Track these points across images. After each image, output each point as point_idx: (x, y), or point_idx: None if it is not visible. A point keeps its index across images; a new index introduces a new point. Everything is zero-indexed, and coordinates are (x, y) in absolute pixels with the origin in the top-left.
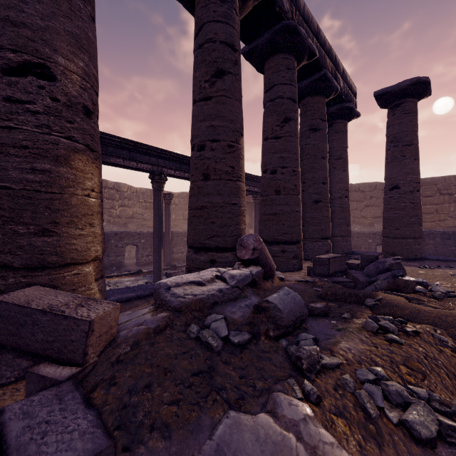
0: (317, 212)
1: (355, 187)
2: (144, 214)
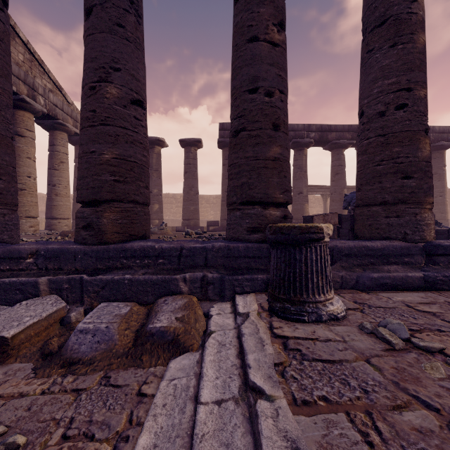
0: None
1: None
2: (322, 211)
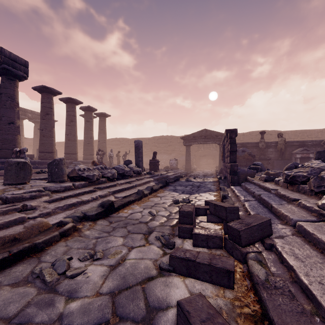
0: None
1: (78, 141)
2: None
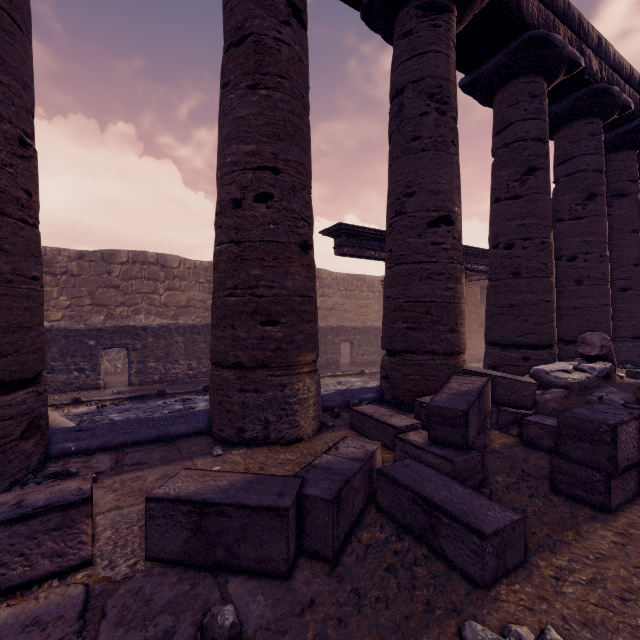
0: (624, 303)
1: None
2: (344, 304)
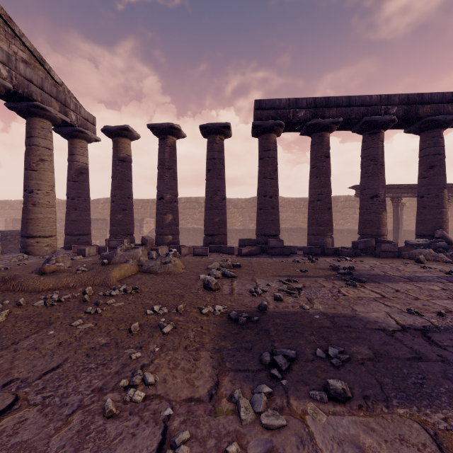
0: None
1: None
2: None
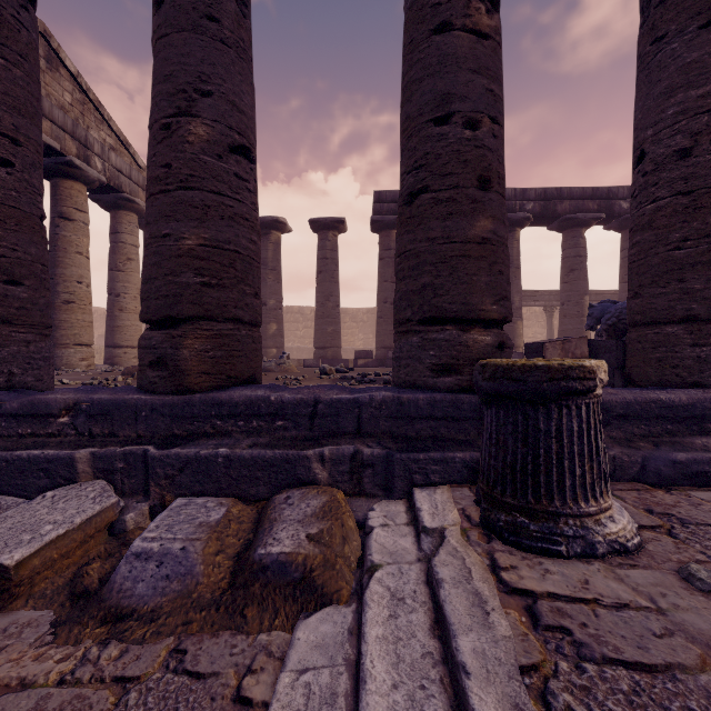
0: None
1: None
2: (543, 333)
